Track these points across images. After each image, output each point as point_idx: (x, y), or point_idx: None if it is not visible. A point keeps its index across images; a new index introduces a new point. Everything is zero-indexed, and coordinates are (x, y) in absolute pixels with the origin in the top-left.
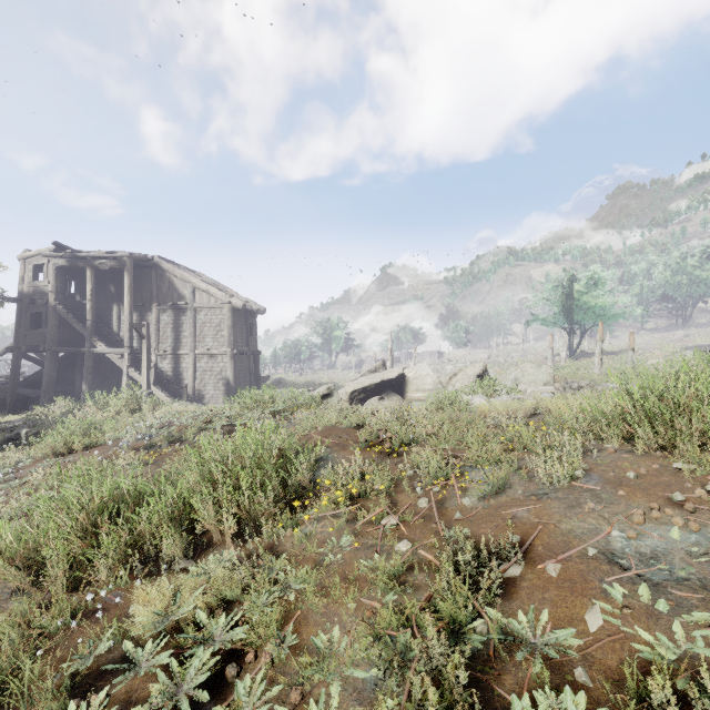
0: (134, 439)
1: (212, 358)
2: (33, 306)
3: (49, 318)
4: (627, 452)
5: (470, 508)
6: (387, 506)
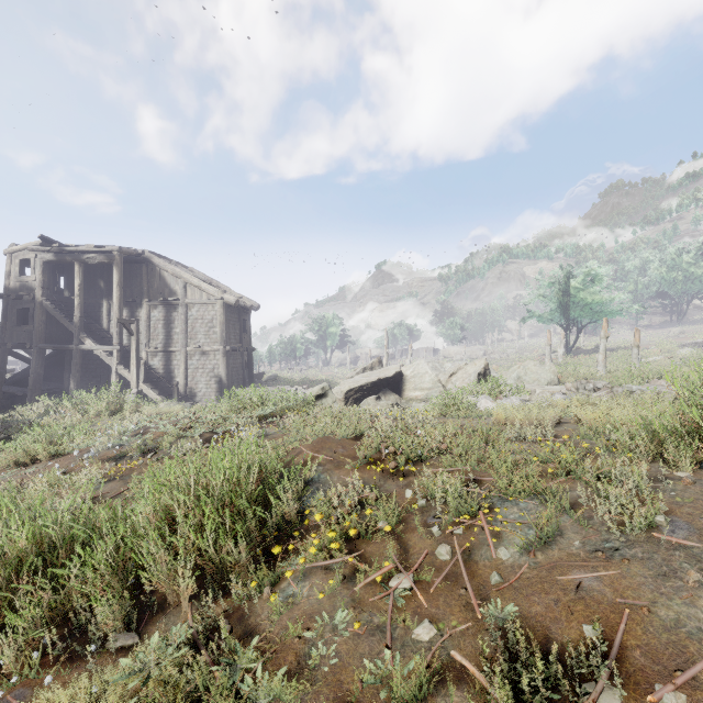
0: (105, 448)
1: (204, 355)
2: (20, 302)
3: (36, 314)
4: None
5: (511, 566)
6: (396, 556)
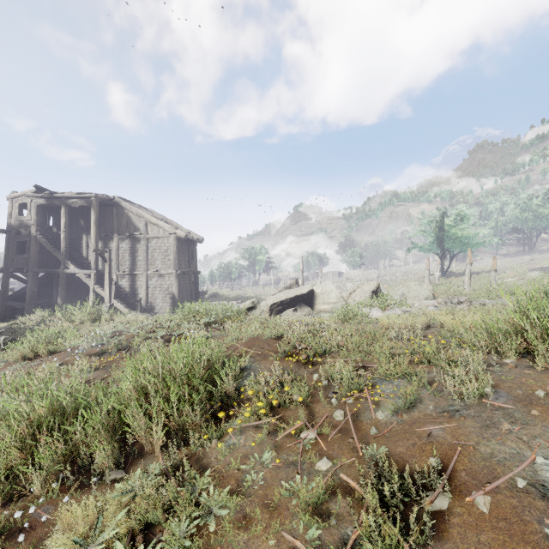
0: (90, 346)
1: (161, 277)
2: (19, 236)
3: (31, 246)
4: (526, 367)
5: (385, 423)
6: (305, 418)
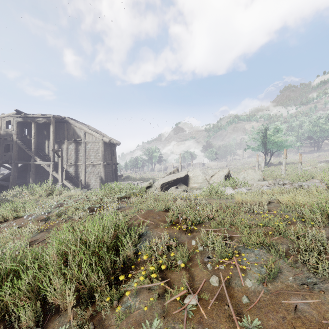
0: (40, 214)
1: (94, 167)
2: (6, 141)
3: (13, 147)
4: None
5: (253, 291)
6: (188, 283)
